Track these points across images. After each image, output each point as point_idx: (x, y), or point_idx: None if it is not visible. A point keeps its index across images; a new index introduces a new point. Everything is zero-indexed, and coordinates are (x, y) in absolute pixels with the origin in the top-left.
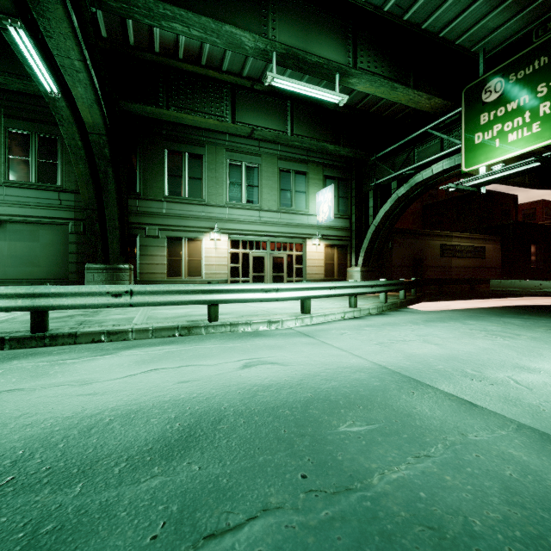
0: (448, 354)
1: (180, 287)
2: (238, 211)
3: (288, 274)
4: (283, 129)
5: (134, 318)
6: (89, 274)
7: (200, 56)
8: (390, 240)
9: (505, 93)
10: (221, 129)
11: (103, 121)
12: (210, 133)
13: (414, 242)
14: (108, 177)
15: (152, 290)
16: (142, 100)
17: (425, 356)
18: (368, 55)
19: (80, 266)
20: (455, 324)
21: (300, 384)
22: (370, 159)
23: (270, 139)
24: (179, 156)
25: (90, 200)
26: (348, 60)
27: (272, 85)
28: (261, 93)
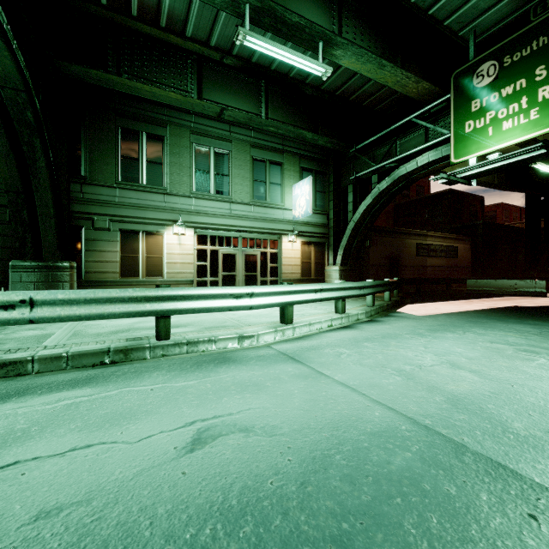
0: (504, 391)
1: (112, 294)
2: (206, 202)
3: (262, 273)
4: (257, 111)
5: (51, 336)
6: (14, 273)
7: (158, 14)
8: (368, 238)
9: (499, 77)
10: (185, 106)
11: (18, 70)
12: (173, 112)
13: (391, 240)
14: (35, 151)
15: (67, 298)
16: (85, 62)
17: (477, 399)
18: (354, 25)
19: (5, 263)
20: (465, 334)
21: (302, 501)
22: (349, 151)
23: (242, 122)
24: (135, 135)
25: (13, 179)
26: (332, 28)
27: (244, 60)
28: (232, 68)
